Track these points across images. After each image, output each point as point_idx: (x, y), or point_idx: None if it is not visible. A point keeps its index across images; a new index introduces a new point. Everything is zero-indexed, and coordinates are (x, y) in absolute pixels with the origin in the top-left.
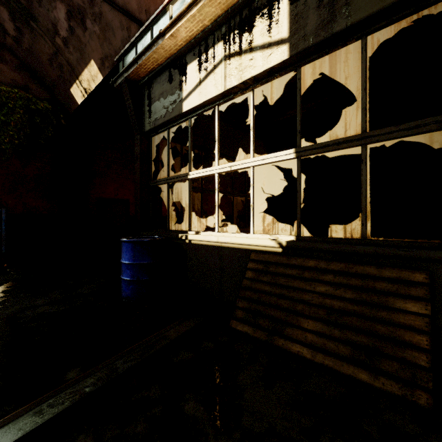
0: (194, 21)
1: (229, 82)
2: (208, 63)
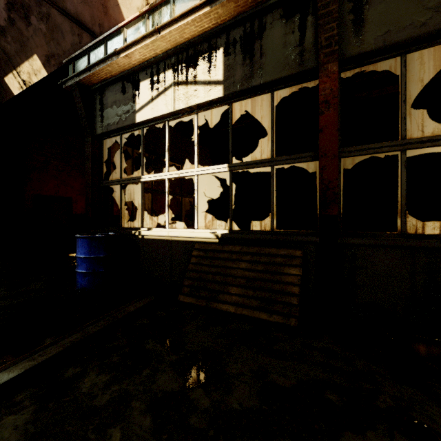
0: (147, 49)
1: (178, 105)
2: (160, 84)
